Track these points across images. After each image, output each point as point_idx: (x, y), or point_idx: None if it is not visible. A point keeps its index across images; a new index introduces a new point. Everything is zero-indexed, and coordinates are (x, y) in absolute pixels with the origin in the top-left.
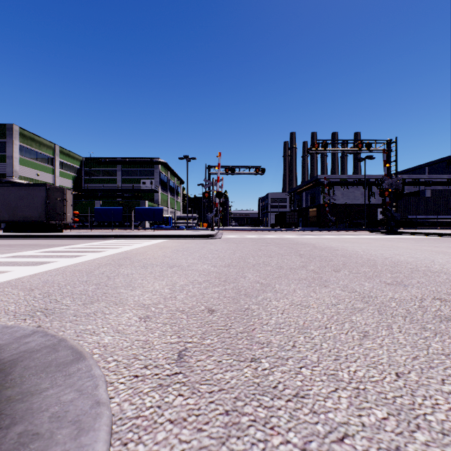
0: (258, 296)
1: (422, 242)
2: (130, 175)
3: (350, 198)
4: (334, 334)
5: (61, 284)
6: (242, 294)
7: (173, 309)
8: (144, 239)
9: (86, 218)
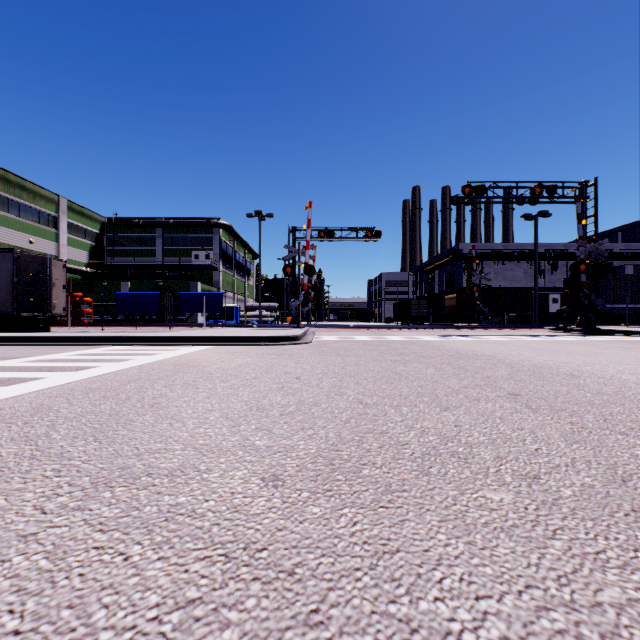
0: None
1: None
2: (175, 245)
3: (507, 279)
4: None
5: None
6: None
7: None
8: (171, 344)
9: (106, 308)
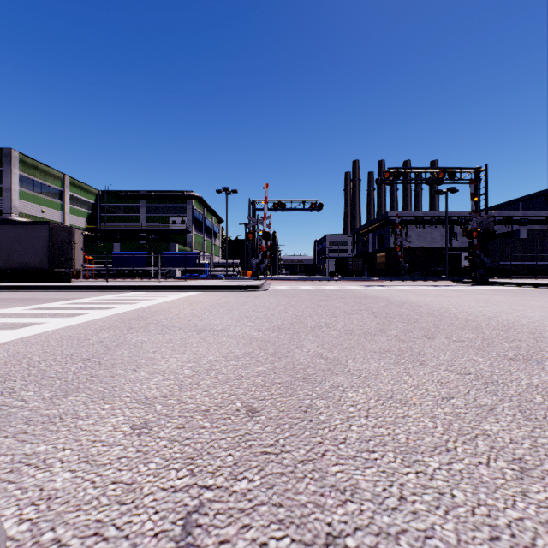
0: (325, 381)
1: (525, 296)
2: (156, 212)
3: (427, 240)
4: (466, 465)
5: (34, 359)
6: (299, 377)
7: (190, 407)
8: (171, 291)
9: (102, 264)
